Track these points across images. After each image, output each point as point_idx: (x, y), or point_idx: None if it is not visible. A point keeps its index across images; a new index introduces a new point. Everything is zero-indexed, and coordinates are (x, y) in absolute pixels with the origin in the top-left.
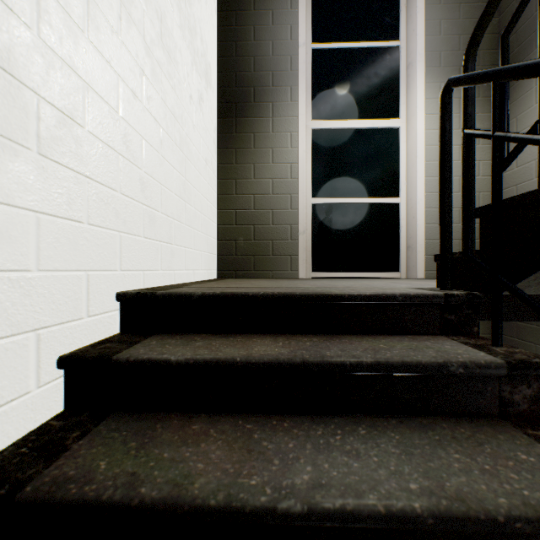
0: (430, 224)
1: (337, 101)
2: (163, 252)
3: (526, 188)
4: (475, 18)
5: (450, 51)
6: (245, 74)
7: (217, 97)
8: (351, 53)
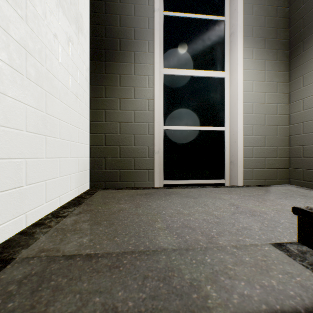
0: (246, 146)
1: (182, 55)
2: (1, 203)
3: (310, 125)
4: (274, 6)
5: (259, 26)
6: (113, 28)
7: (89, 43)
8: (192, 21)
